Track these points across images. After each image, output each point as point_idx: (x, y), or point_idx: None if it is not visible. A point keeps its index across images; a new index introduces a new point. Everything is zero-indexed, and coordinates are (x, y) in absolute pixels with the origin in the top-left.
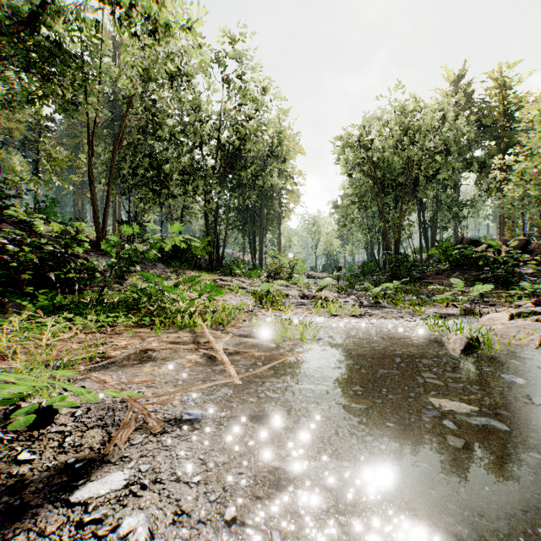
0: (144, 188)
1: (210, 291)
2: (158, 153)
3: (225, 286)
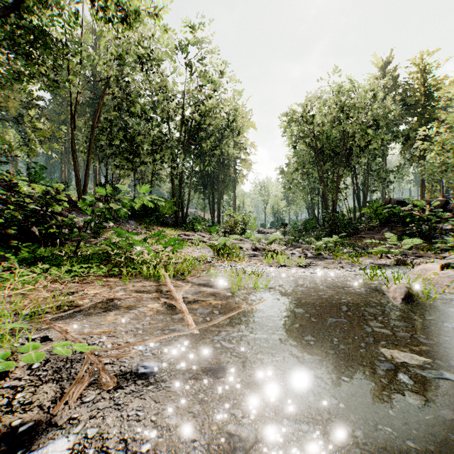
0: (119, 157)
1: (173, 244)
2: (131, 127)
3: (188, 240)
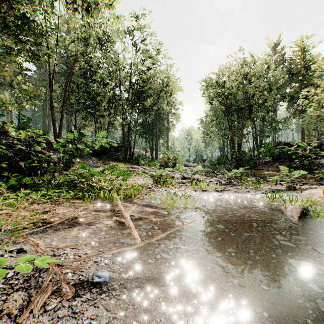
0: (84, 111)
1: (123, 174)
2: (93, 89)
3: (134, 172)
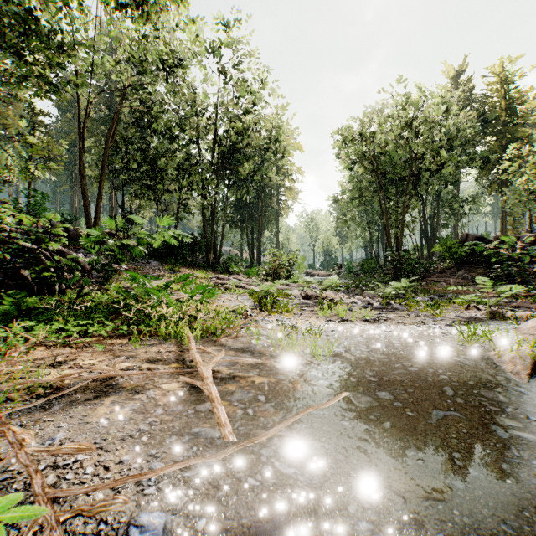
0: (138, 183)
1: (202, 292)
2: (153, 147)
3: (221, 285)
